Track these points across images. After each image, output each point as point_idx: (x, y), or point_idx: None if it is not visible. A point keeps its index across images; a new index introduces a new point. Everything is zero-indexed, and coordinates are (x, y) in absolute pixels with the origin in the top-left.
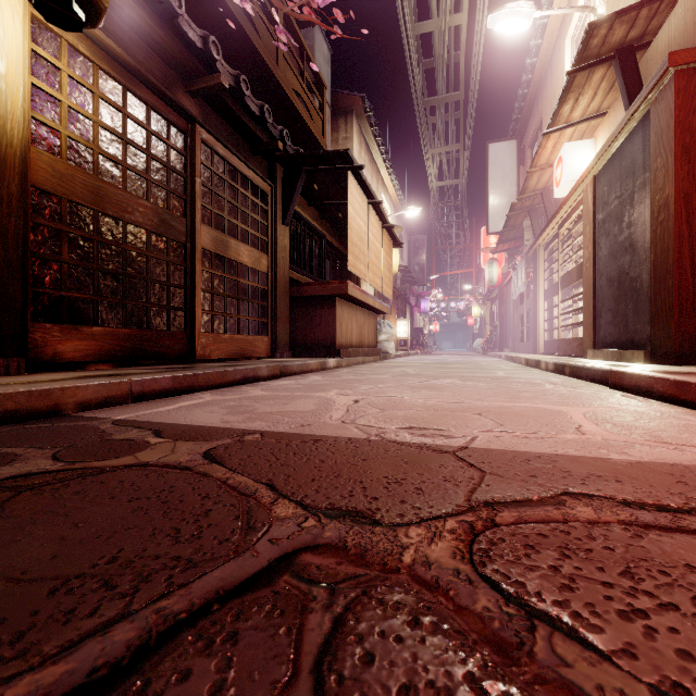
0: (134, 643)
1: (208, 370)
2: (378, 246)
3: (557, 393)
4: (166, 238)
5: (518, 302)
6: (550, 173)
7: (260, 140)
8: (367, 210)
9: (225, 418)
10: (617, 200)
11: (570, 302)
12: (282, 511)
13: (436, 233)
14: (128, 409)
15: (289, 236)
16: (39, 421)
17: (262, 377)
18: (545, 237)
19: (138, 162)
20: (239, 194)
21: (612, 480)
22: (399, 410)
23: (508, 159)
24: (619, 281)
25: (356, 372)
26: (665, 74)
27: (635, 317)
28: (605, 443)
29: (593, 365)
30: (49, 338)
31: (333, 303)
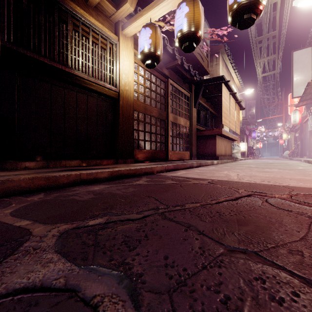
0: (234, 198)
1: (180, 163)
2: (233, 111)
3: None
4: (160, 119)
5: None
6: None
7: (187, 78)
8: (229, 97)
9: (200, 176)
10: None
11: None
12: (242, 191)
13: (261, 98)
14: (168, 173)
15: (196, 112)
16: (152, 175)
17: (194, 166)
18: None
19: (153, 96)
20: (180, 99)
21: None
22: (257, 177)
23: (305, 57)
24: None
25: (227, 166)
26: None
27: None
28: None
29: None
30: (136, 153)
31: (214, 138)
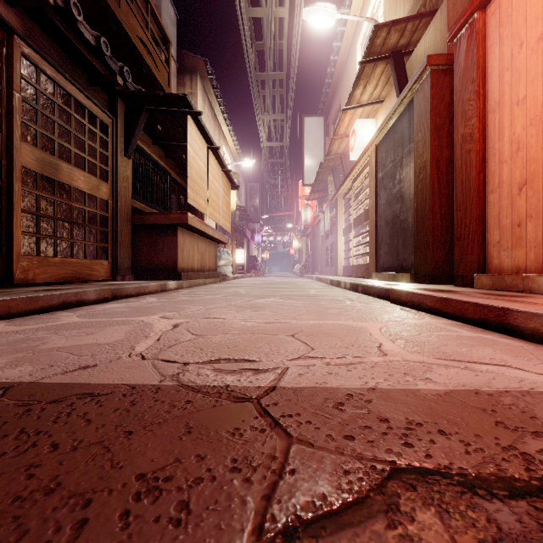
0: None
1: (10, 296)
2: (218, 186)
3: (355, 308)
4: None
5: (324, 238)
6: (347, 142)
7: (98, 71)
8: (206, 153)
9: None
10: (391, 163)
11: (359, 238)
12: None
13: (267, 182)
14: None
15: (132, 168)
16: None
17: (89, 301)
18: (343, 190)
19: None
20: (73, 119)
21: (435, 430)
22: (216, 335)
23: (318, 130)
24: (393, 222)
25: (193, 293)
26: (424, 71)
27: (404, 248)
28: (407, 365)
29: (378, 285)
30: None
31: (175, 232)
